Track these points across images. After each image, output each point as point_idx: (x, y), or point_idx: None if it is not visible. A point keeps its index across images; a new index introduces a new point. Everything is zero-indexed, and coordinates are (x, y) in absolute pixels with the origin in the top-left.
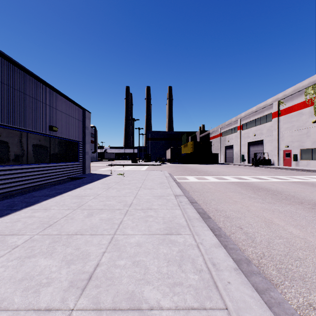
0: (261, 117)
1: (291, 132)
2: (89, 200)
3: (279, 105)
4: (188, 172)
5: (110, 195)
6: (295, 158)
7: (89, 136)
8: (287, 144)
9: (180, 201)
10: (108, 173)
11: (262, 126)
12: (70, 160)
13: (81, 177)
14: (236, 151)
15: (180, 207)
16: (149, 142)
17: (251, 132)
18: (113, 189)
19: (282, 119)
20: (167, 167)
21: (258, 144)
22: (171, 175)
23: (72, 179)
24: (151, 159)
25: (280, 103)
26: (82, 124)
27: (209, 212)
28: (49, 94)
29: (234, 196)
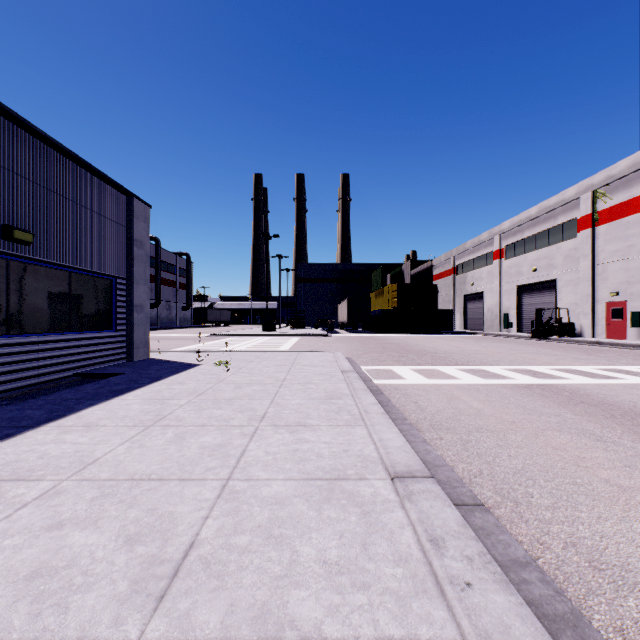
0: (551, 229)
1: (626, 260)
2: (2, 518)
3: (596, 201)
4: (393, 355)
5: (129, 472)
6: (635, 320)
7: (145, 264)
8: (616, 288)
9: (431, 529)
10: (193, 359)
11: (552, 248)
12: (85, 327)
13: (112, 374)
14: (491, 306)
15: (452, 608)
16: (302, 287)
17: (525, 262)
18: (167, 428)
19: (603, 231)
20: (341, 340)
21: (544, 290)
22: (353, 364)
23: (88, 378)
24: (305, 322)
25: (597, 196)
26: (124, 232)
27: (571, 585)
28: (3, 132)
29: (588, 455)
